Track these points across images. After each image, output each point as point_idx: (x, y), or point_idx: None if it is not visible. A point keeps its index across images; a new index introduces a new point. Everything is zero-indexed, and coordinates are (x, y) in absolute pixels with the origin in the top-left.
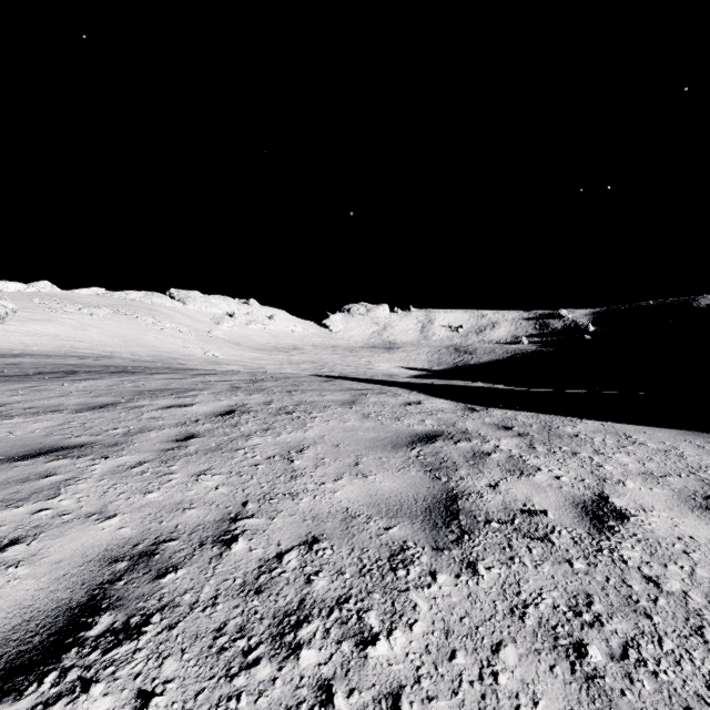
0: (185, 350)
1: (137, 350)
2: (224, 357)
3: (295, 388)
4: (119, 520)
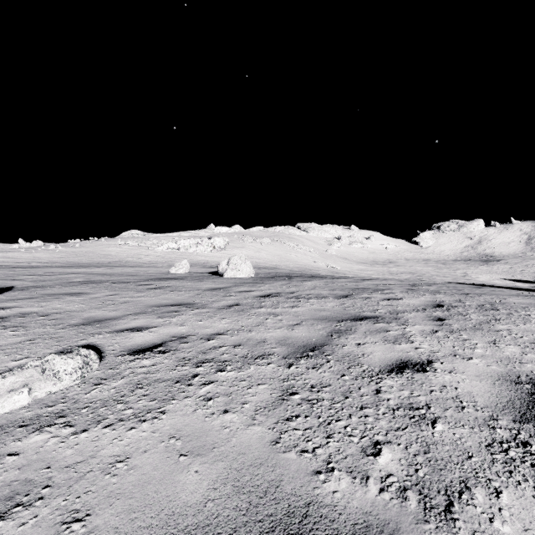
0: (314, 263)
1: (287, 264)
2: (340, 269)
3: (464, 292)
4: (479, 361)
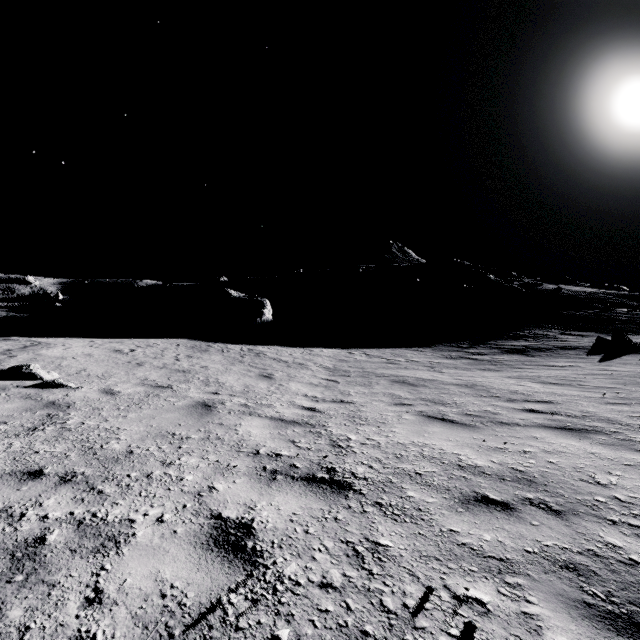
0: None
1: None
2: None
3: None
4: (96, 351)
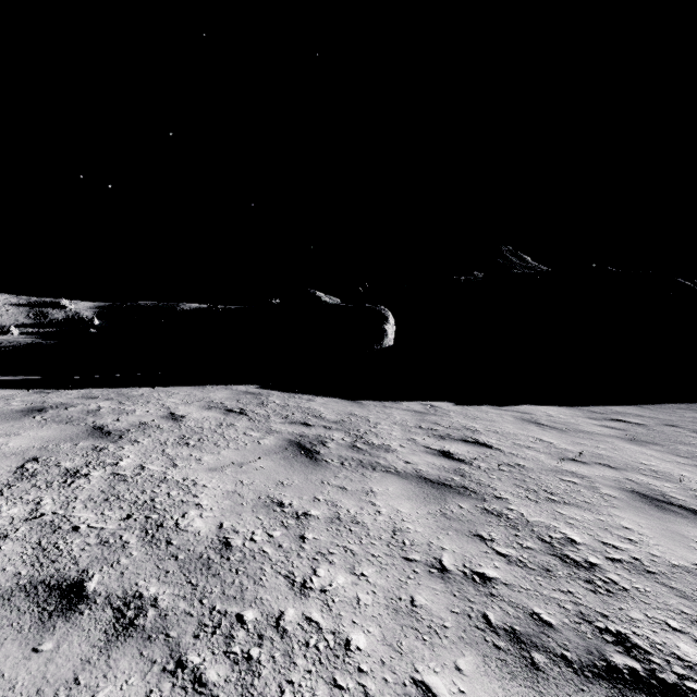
0: None
1: None
2: None
3: None
4: None
